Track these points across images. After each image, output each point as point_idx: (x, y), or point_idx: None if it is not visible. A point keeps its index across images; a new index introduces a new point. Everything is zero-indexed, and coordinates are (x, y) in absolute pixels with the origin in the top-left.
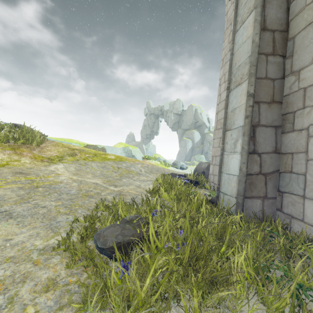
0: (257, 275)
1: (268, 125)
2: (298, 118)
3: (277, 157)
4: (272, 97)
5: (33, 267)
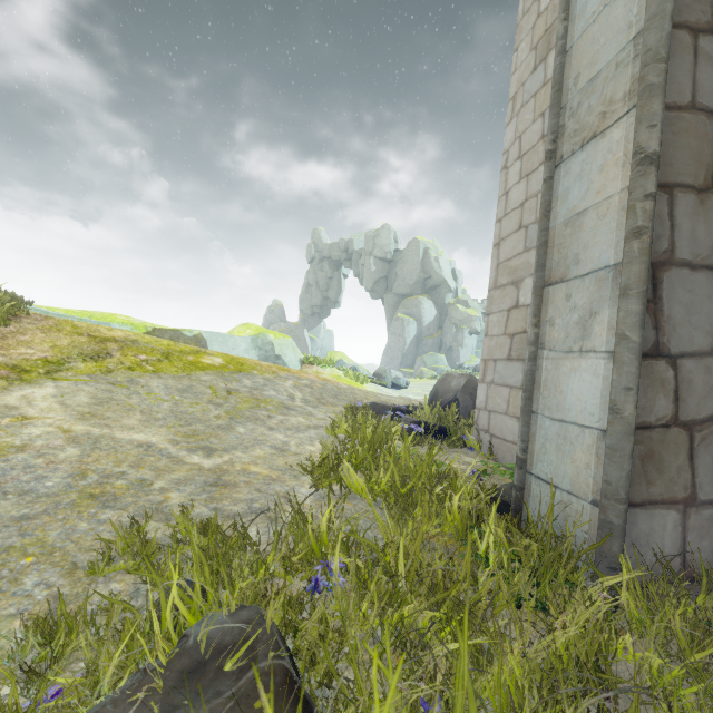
0: None
1: (698, 265)
2: None
3: None
4: (712, 172)
5: None
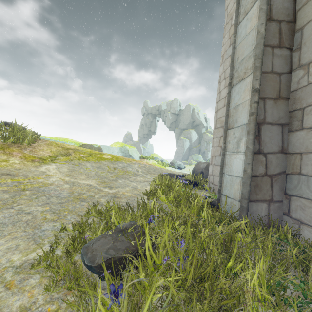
0: (272, 296)
1: (274, 123)
2: (307, 115)
3: (284, 158)
4: (278, 93)
5: (5, 292)
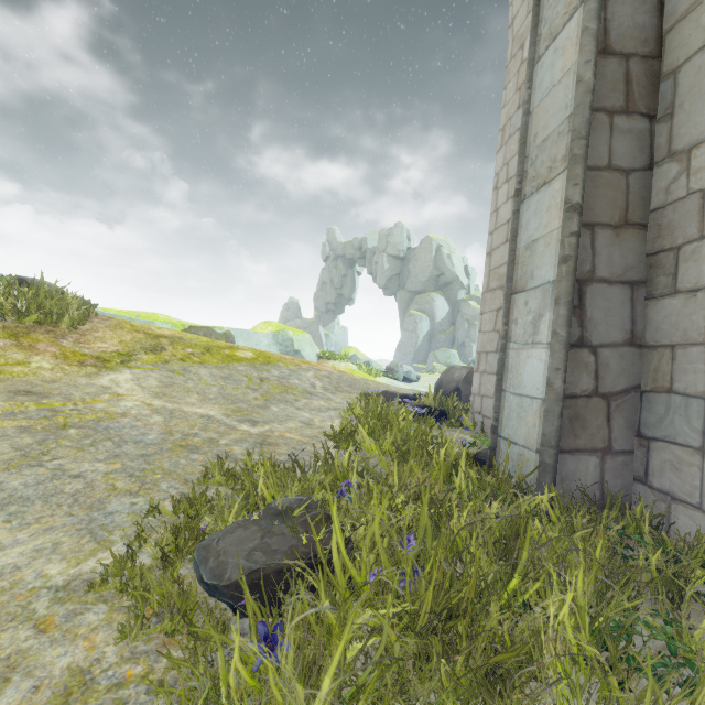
0: (602, 651)
1: (614, 281)
2: (686, 263)
3: (636, 356)
4: (624, 213)
5: (35, 638)
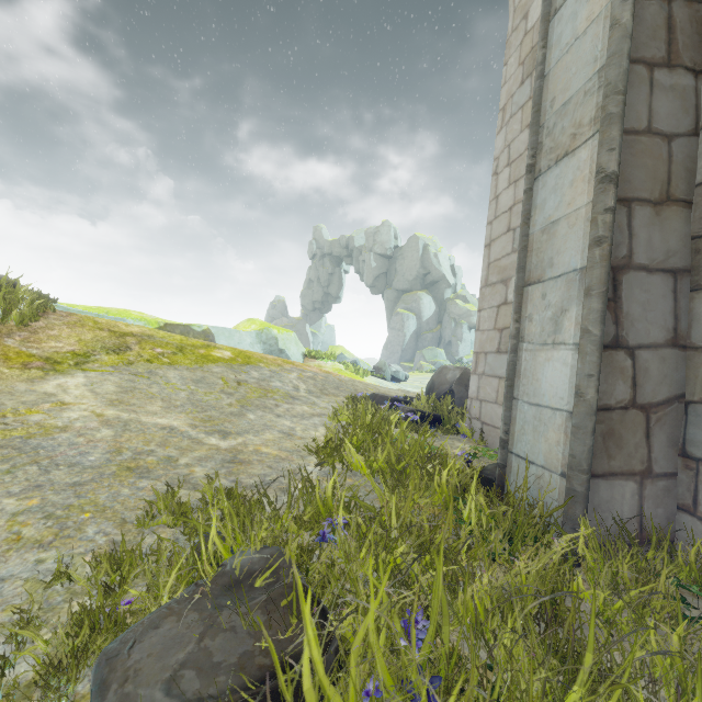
0: None
1: (654, 268)
2: None
3: (679, 359)
4: (666, 187)
5: None
